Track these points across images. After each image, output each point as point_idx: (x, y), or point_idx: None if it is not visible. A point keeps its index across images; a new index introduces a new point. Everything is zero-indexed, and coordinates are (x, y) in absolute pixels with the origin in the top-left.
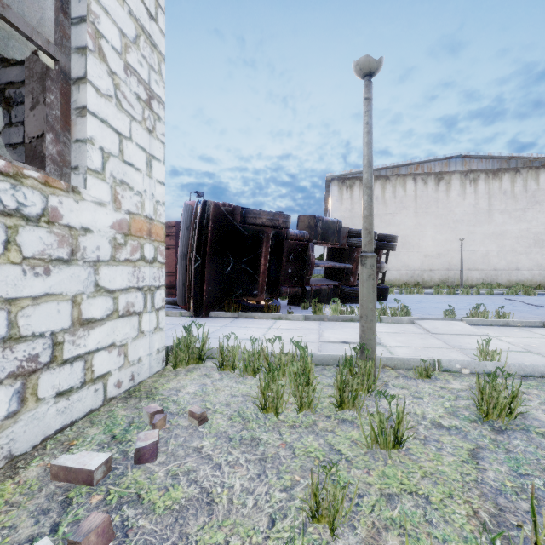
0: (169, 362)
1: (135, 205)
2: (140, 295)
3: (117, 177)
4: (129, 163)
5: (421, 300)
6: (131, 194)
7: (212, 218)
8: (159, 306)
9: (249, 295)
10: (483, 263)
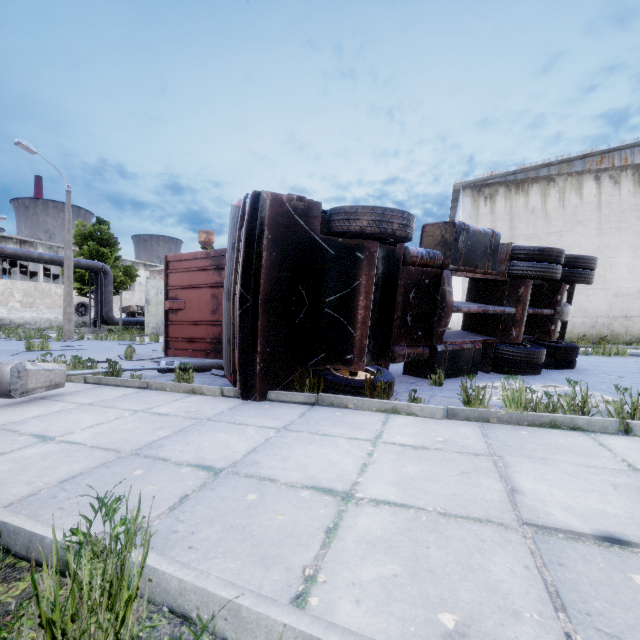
0: None
1: None
2: None
3: None
4: None
5: (639, 368)
6: None
7: (269, 223)
8: None
9: (338, 360)
10: None
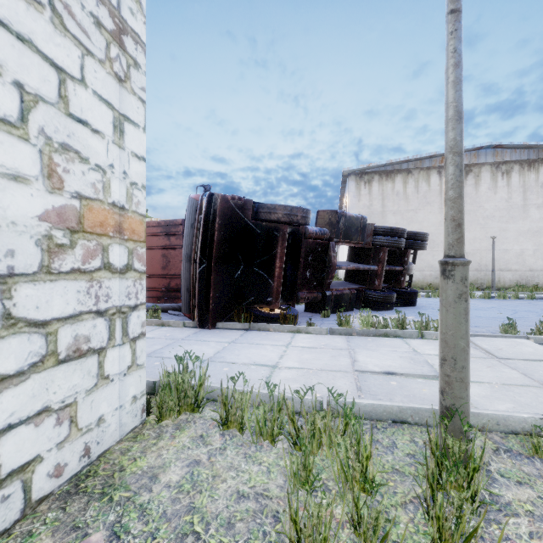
0: (152, 410)
1: (92, 186)
2: (102, 321)
3: (55, 138)
4: (80, 120)
5: None
6: (84, 168)
7: (219, 213)
8: (136, 333)
9: (262, 302)
10: (517, 263)
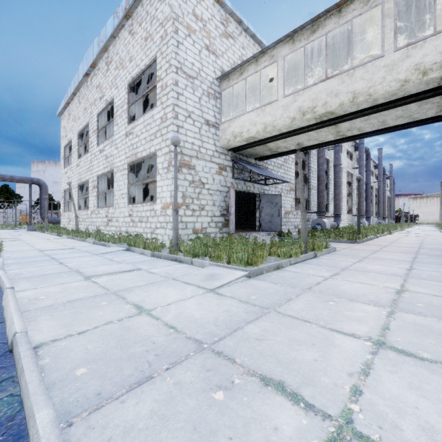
0: None
1: None
2: None
3: None
4: None
5: None
6: None
7: None
8: None
9: None
10: None
